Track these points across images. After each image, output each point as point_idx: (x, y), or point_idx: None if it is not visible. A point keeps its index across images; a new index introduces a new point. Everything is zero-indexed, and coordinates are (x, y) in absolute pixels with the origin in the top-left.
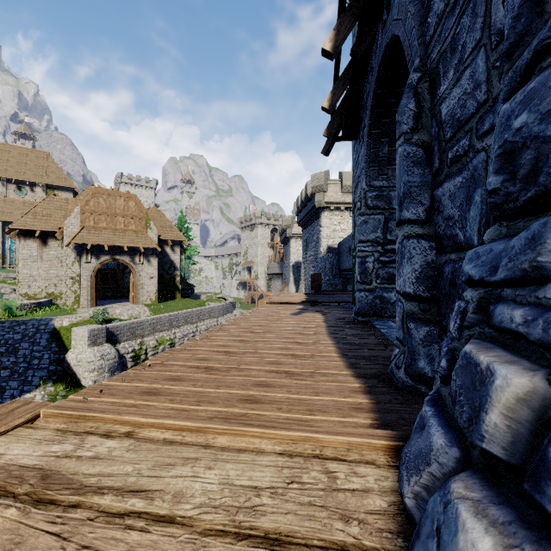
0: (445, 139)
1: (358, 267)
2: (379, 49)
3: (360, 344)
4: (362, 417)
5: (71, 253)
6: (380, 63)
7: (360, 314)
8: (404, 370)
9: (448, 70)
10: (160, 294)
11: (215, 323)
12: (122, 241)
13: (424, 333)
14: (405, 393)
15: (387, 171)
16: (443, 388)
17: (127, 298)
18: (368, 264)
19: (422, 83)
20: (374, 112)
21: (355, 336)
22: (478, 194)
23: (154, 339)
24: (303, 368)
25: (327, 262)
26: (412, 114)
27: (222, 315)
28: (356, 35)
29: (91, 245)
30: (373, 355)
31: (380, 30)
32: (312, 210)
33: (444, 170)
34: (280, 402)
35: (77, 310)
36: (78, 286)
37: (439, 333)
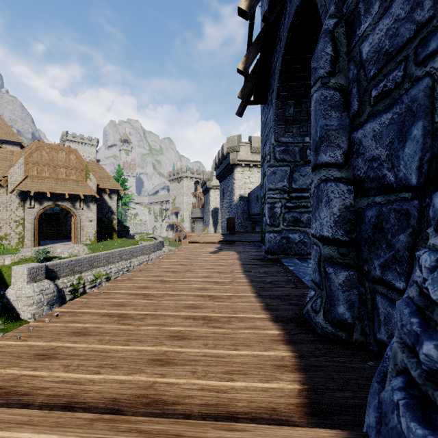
0: (367, 77)
1: (268, 211)
2: (288, 15)
3: (272, 282)
4: (288, 379)
5: (15, 199)
6: (289, 28)
7: (269, 253)
8: (323, 316)
9: (371, 5)
10: (99, 235)
11: (147, 259)
12: (64, 189)
13: (344, 278)
14: (325, 340)
15: (293, 129)
16: (435, 392)
17: (70, 238)
18: (277, 209)
19: (338, 27)
20: (283, 76)
21: (267, 273)
22: (418, 127)
23: (91, 274)
24: (221, 312)
25: (239, 208)
26: (329, 58)
27: (153, 252)
28: (269, 1)
29: (35, 192)
30: (286, 293)
31: (289, 1)
32: (228, 166)
33: (366, 110)
34: (195, 362)
35: (20, 249)
36: (22, 228)
37: (359, 278)
